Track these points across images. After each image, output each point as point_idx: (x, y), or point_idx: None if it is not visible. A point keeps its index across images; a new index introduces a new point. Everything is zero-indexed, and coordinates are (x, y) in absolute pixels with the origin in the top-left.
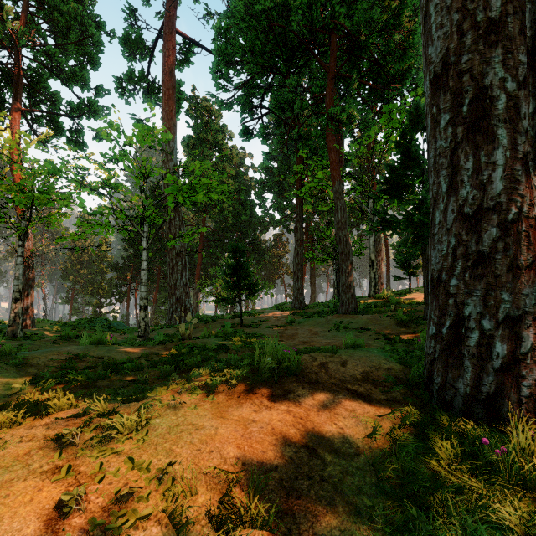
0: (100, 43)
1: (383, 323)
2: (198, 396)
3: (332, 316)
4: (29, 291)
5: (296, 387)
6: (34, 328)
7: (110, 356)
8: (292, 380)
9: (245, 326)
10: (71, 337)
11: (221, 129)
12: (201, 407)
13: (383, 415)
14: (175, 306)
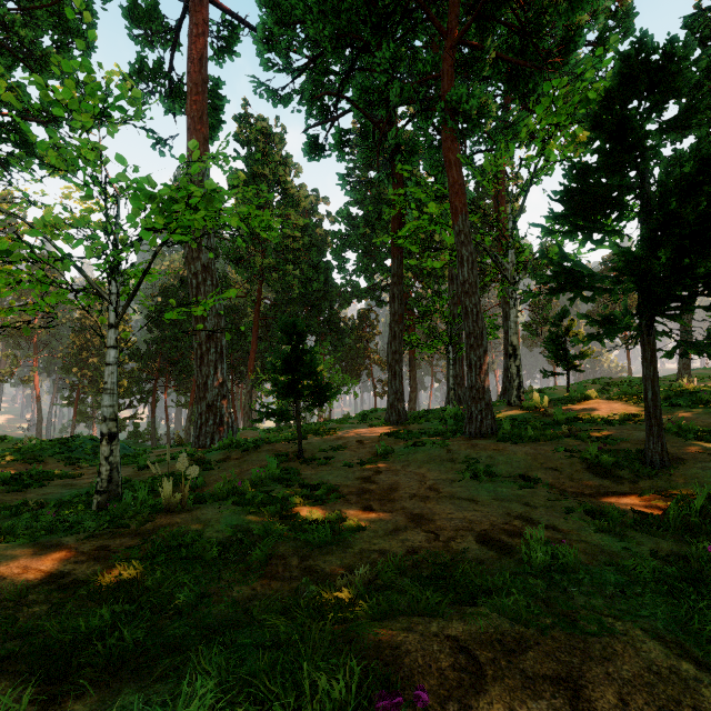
0: (91, 12)
1: (560, 466)
2: None
3: (457, 445)
4: None
5: None
6: None
7: None
8: None
9: (306, 460)
10: None
11: (284, 160)
12: None
13: None
14: (205, 416)
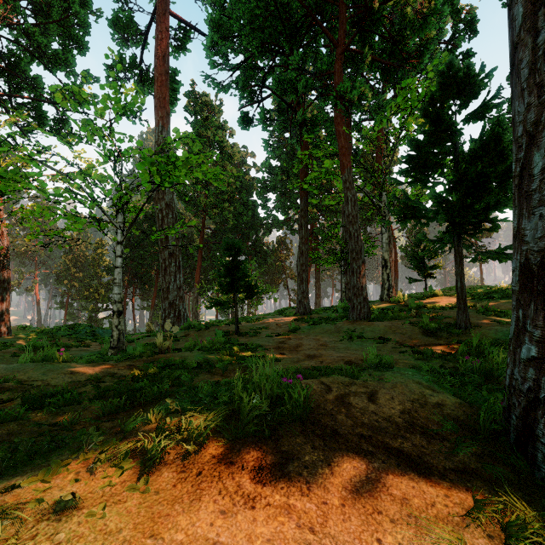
0: (87, 23)
1: (405, 332)
2: (125, 474)
3: (342, 323)
4: (4, 295)
5: (301, 446)
6: (5, 336)
7: (45, 380)
8: (295, 431)
9: (242, 334)
10: (38, 348)
11: (222, 125)
12: (118, 506)
13: (464, 513)
14: (168, 311)
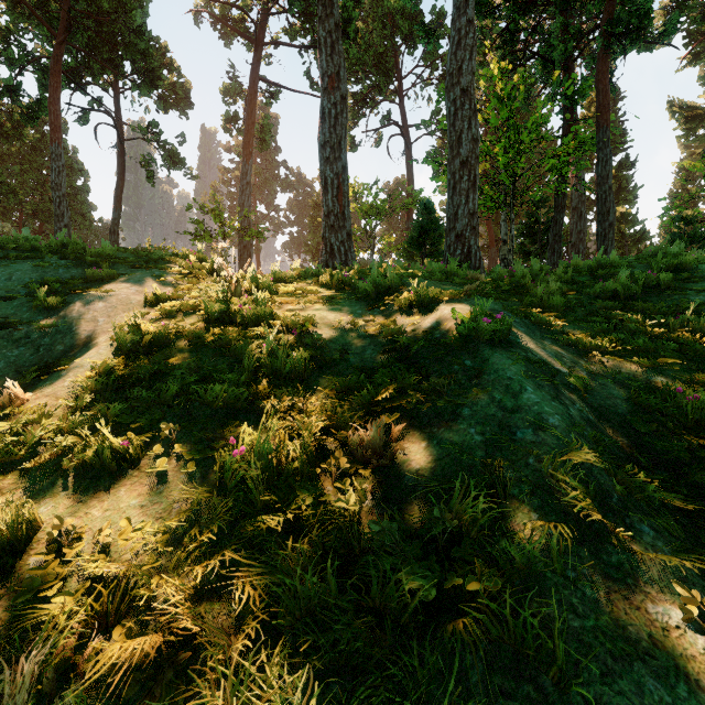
0: None
1: None
2: None
3: None
4: None
5: None
6: None
7: None
8: None
9: None
10: None
11: None
12: None
13: None
14: None
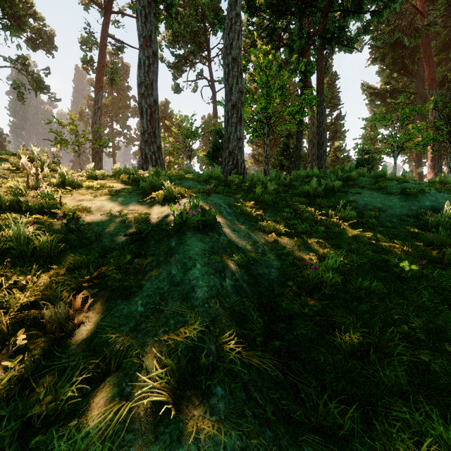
0: None
1: None
2: None
3: None
4: None
5: None
6: None
7: None
8: None
9: None
10: None
11: None
12: None
13: None
14: None
